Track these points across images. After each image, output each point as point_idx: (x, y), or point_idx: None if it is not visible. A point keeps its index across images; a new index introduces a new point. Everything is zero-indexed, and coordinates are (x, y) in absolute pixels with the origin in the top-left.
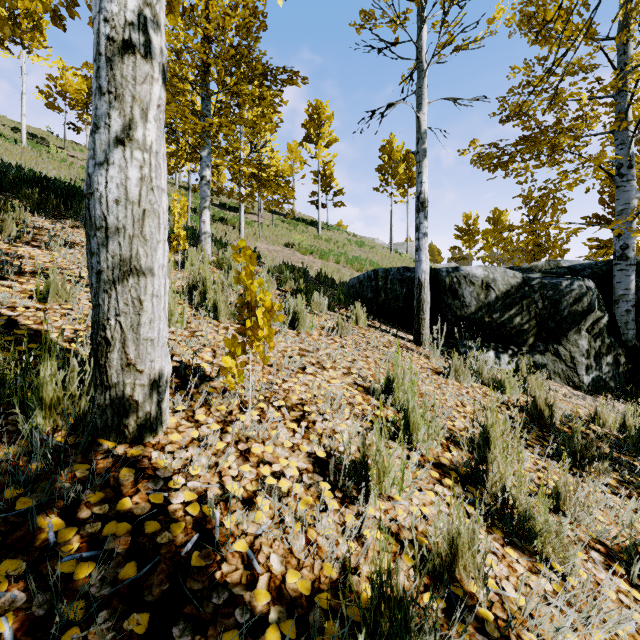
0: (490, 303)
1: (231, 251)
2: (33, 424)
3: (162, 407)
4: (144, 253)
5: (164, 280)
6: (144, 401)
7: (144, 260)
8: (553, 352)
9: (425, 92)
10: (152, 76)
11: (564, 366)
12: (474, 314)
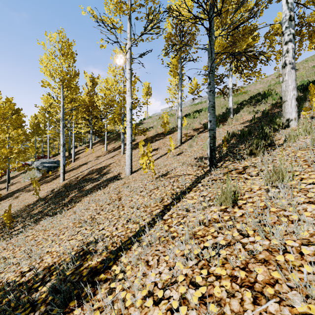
0: None
1: None
2: (274, 127)
3: (289, 124)
4: (285, 98)
5: (291, 101)
6: (284, 122)
7: (285, 99)
8: None
9: None
10: (286, 67)
11: None
12: None
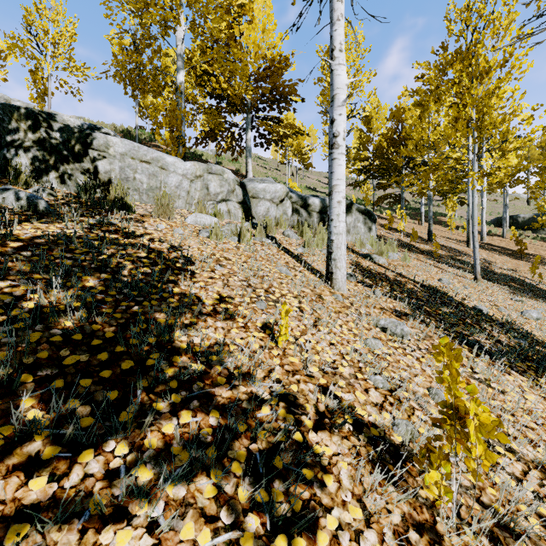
0: (524, 221)
1: (459, 217)
2: None
3: None
4: None
5: None
6: None
7: None
8: (542, 229)
9: (507, 184)
10: None
11: (545, 232)
12: (520, 223)
